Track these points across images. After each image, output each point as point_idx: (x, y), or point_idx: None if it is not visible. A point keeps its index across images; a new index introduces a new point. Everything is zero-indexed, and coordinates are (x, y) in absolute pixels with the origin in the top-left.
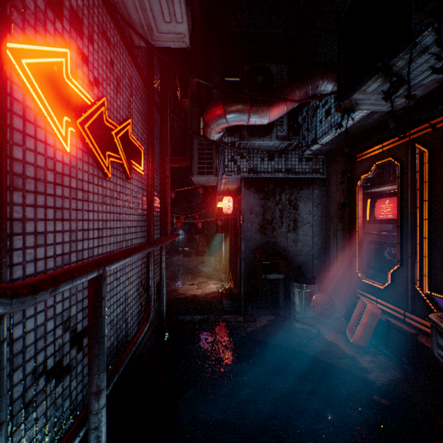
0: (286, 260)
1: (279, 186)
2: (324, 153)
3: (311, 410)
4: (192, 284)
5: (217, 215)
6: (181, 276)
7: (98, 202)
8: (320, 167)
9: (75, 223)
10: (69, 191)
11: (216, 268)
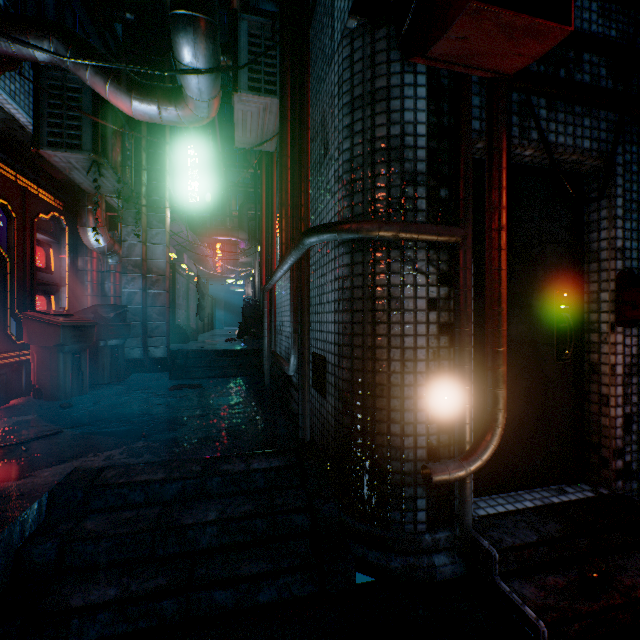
0: None
1: None
2: None
3: (137, 402)
4: None
5: None
6: None
7: None
8: None
9: None
10: None
11: None
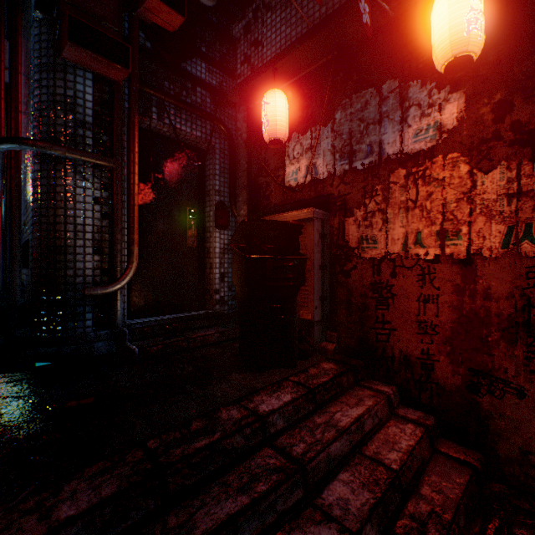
0: None
1: None
2: None
3: None
4: None
5: None
6: None
7: None
8: None
9: None
10: None
11: None
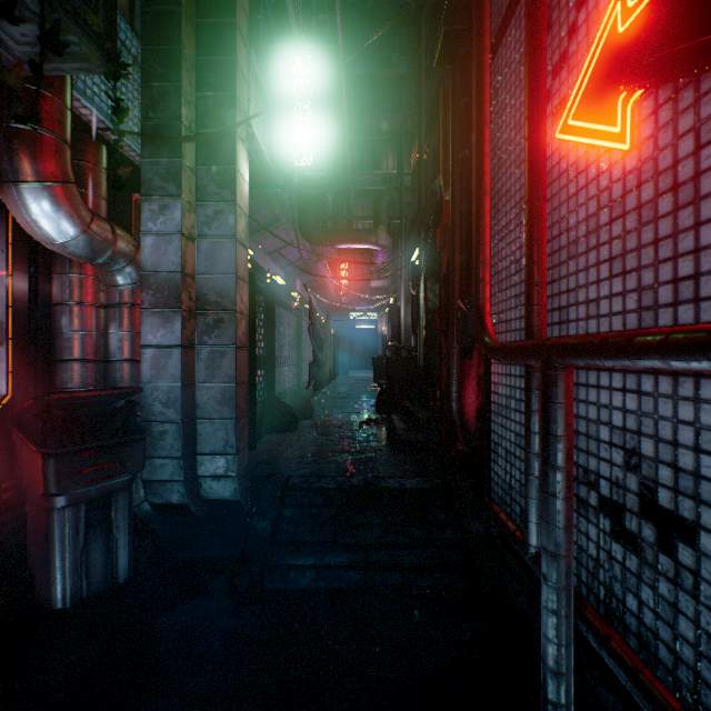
0: None
1: None
2: None
3: None
4: None
5: None
6: None
7: None
8: None
9: (650, 273)
10: (637, 216)
11: None
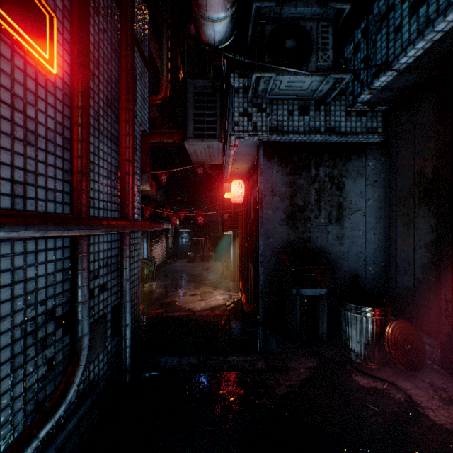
0: (332, 266)
1: (315, 155)
2: (390, 98)
3: None
4: (194, 295)
5: (224, 209)
6: (182, 284)
7: None
8: (379, 125)
9: None
10: None
11: (223, 275)
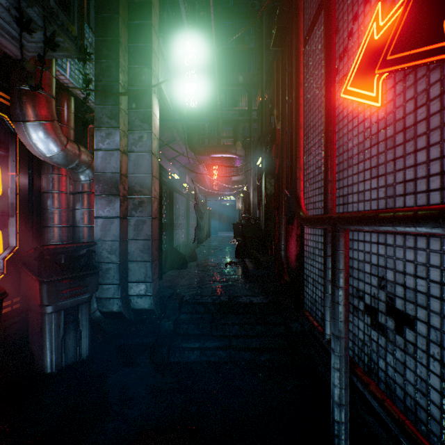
0: None
1: None
2: None
3: None
4: None
5: None
6: None
7: (443, 124)
8: None
9: (392, 177)
10: (384, 144)
11: None
